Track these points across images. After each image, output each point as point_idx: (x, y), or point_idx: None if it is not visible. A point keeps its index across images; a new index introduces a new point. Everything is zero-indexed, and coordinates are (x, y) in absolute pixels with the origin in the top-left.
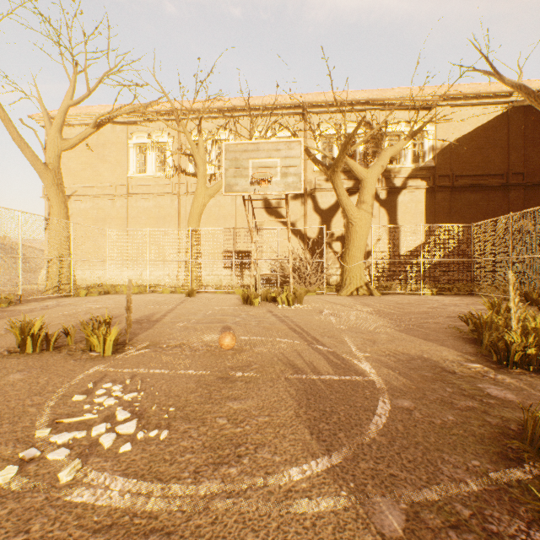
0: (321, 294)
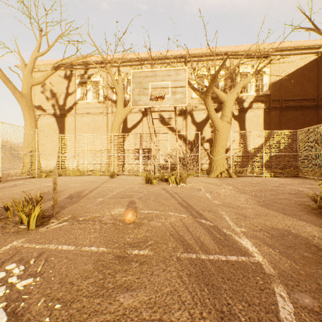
0: (197, 176)
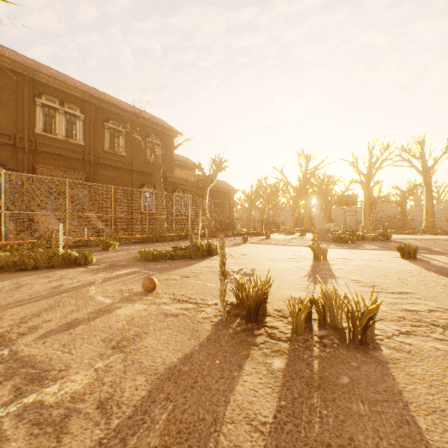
0: None
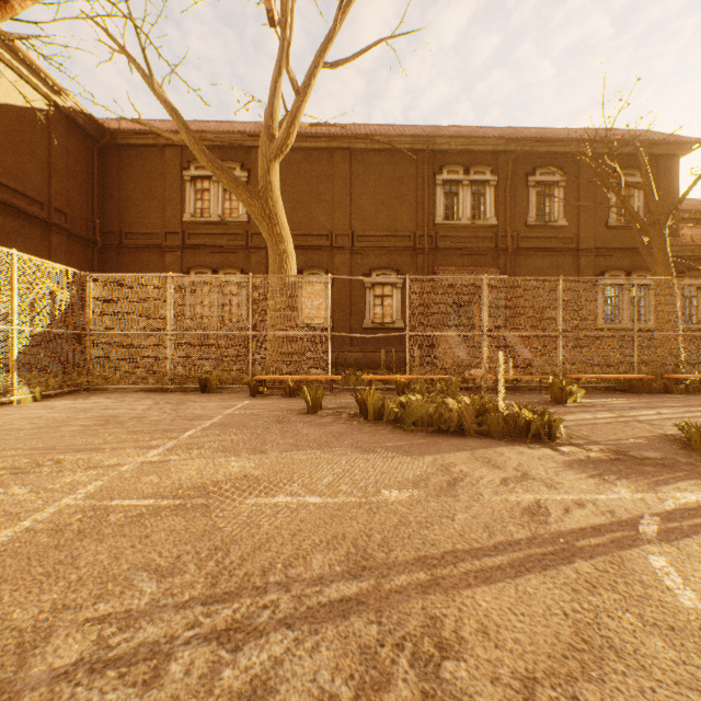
0: None
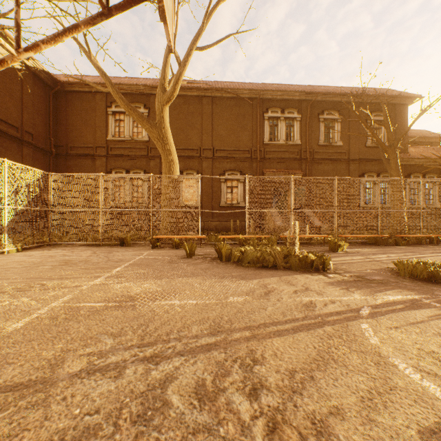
0: None
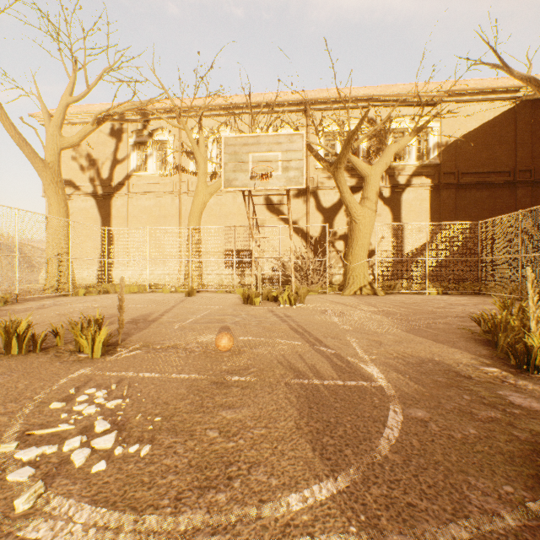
0: (323, 293)
